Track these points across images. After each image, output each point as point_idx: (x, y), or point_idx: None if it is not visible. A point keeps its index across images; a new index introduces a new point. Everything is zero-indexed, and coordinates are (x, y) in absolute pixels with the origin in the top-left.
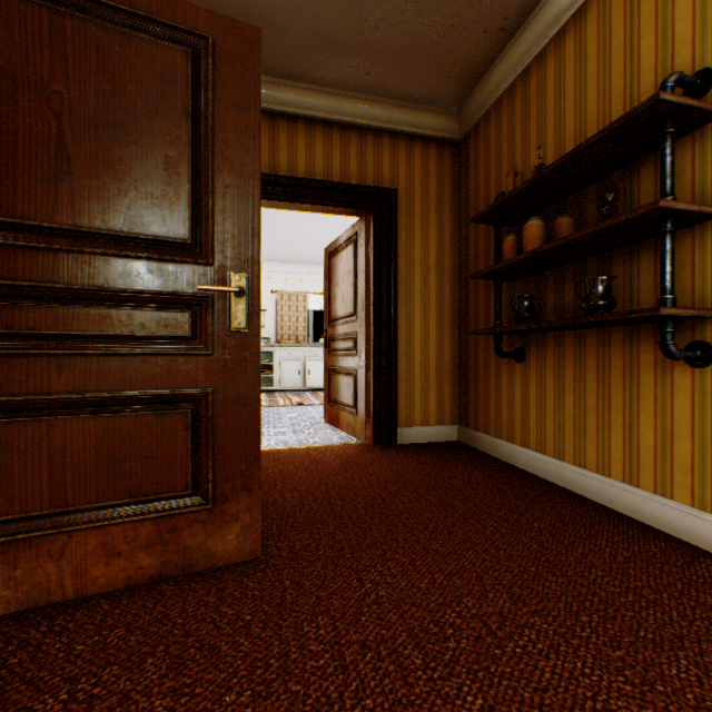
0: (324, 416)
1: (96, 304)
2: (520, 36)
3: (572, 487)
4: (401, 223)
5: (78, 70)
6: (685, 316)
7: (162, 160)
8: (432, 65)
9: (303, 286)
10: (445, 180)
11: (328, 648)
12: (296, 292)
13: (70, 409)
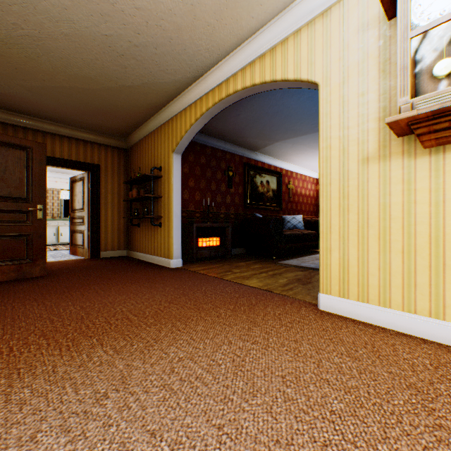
0: (70, 252)
1: None
2: (137, 131)
3: (147, 260)
4: (103, 176)
5: None
6: (154, 217)
7: (18, 178)
8: (111, 130)
9: (57, 185)
10: (122, 162)
11: (66, 278)
12: (53, 188)
13: None
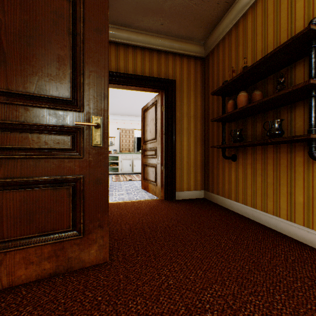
0: (141, 186)
1: (20, 131)
2: (234, 5)
3: (260, 221)
4: (177, 95)
5: (10, 7)
6: None
7: (56, 57)
8: (192, 20)
9: (132, 126)
10: (198, 76)
11: None
12: (129, 129)
13: (5, 187)
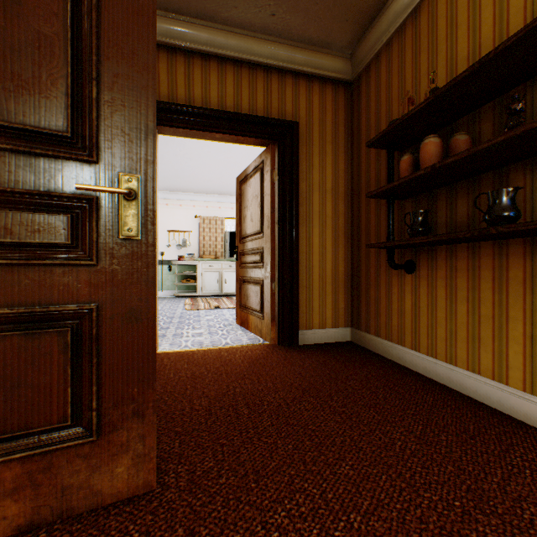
0: (236, 319)
1: None
2: None
3: (465, 391)
4: (301, 152)
5: None
6: None
7: (33, 36)
8: (330, 6)
9: (220, 212)
10: (340, 116)
11: None
12: (215, 217)
13: None
